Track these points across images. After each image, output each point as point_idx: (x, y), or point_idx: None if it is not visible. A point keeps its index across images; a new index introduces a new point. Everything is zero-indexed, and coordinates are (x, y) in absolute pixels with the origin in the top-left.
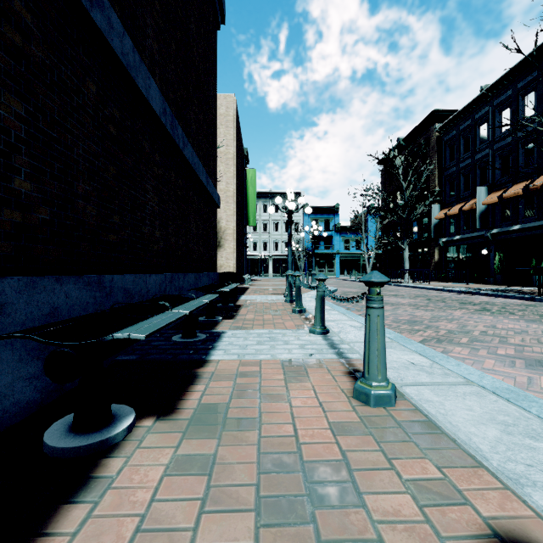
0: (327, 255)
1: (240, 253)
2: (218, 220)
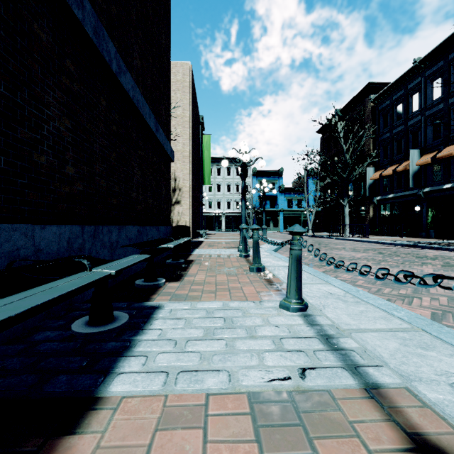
0: (273, 213)
1: (196, 209)
2: (175, 178)
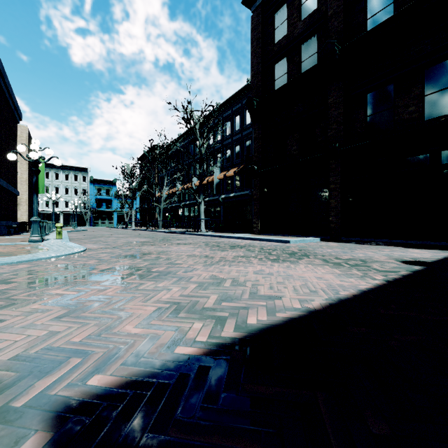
0: (108, 212)
1: (31, 211)
2: None
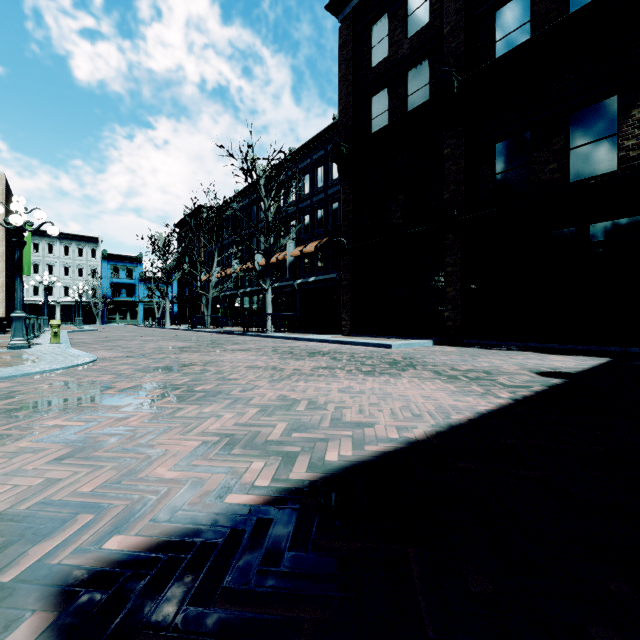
0: (130, 303)
1: (11, 301)
2: None
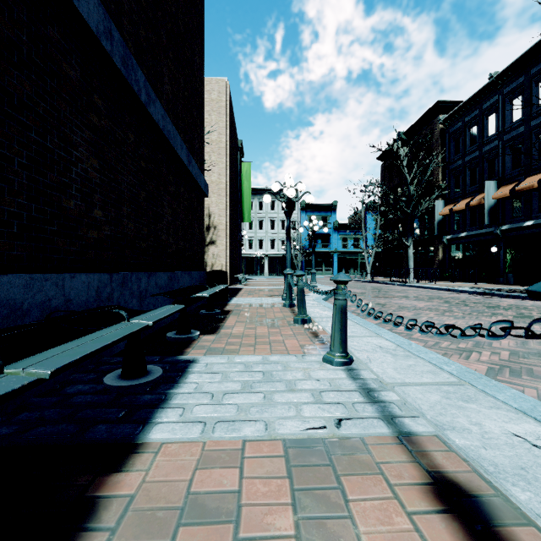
0: (325, 254)
1: (234, 250)
2: (209, 214)
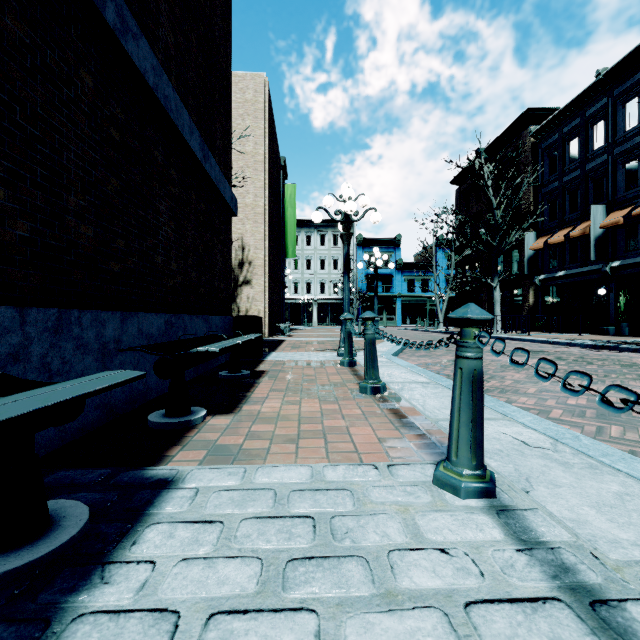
0: (386, 299)
1: (275, 293)
2: (243, 246)
